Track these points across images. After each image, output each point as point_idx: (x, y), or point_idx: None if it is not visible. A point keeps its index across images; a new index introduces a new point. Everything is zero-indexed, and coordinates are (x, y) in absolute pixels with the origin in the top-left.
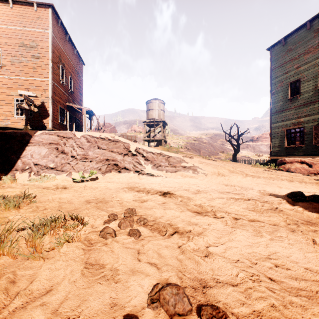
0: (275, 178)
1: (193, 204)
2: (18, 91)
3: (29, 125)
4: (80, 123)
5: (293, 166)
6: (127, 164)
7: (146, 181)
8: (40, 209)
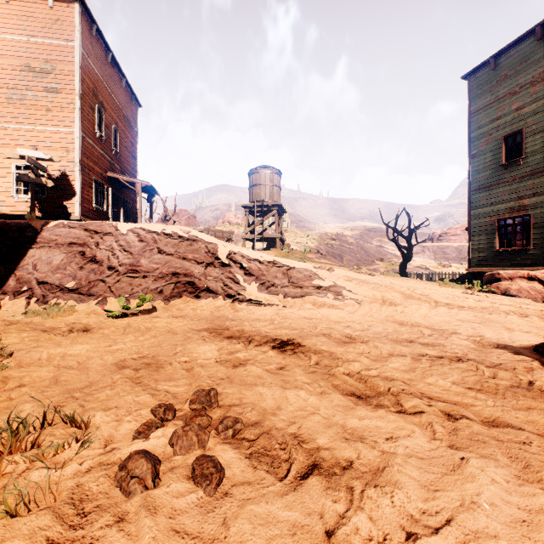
0: (493, 310)
1: (343, 371)
2: (18, 150)
3: (39, 211)
4: (133, 209)
5: (515, 285)
6: (212, 282)
7: (247, 314)
8: (7, 385)
